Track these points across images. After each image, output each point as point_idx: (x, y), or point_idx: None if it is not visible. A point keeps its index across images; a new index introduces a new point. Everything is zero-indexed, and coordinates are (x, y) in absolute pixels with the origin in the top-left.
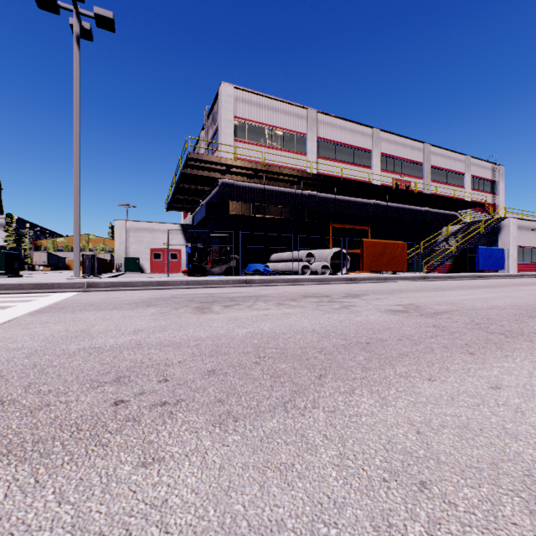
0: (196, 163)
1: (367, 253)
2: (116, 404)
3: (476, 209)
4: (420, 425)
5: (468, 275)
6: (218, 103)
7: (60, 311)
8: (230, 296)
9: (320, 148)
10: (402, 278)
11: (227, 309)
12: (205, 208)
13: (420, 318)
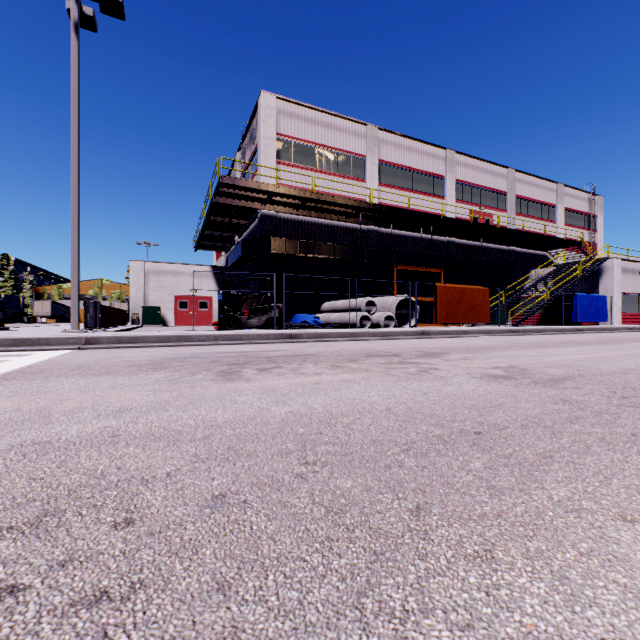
0: (230, 190)
1: (441, 301)
2: None
3: (570, 249)
4: None
5: (566, 328)
6: (257, 117)
7: (29, 377)
8: (269, 355)
9: (382, 173)
10: (486, 332)
11: (263, 374)
12: (241, 246)
13: (537, 388)
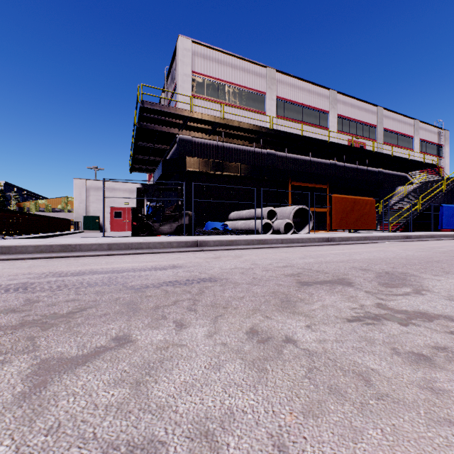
0: (150, 116)
1: (336, 209)
2: None
3: (426, 170)
4: None
5: (449, 234)
6: (176, 59)
7: None
8: (148, 279)
9: (278, 107)
10: (384, 238)
11: None
12: (162, 165)
13: None
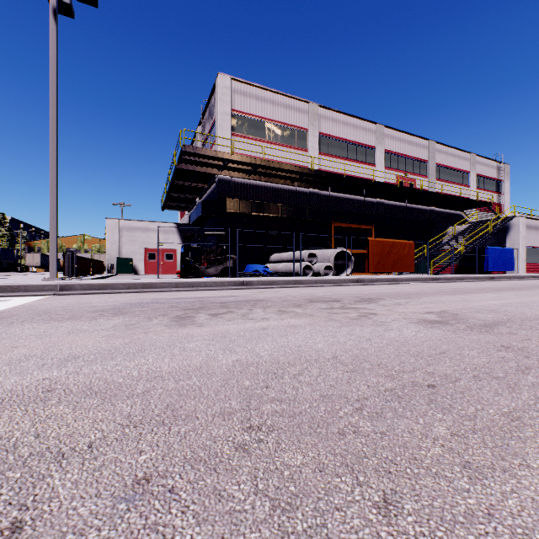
0: (191, 158)
1: (373, 253)
2: None
3: (481, 209)
4: None
5: (480, 276)
6: (215, 96)
7: None
8: (223, 300)
9: (322, 144)
10: (412, 279)
11: (214, 319)
12: (201, 206)
13: (474, 334)
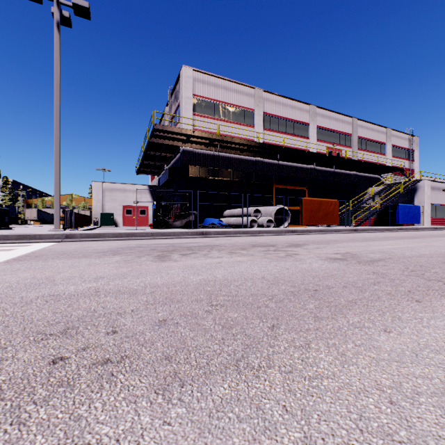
0: (161, 133)
1: (305, 209)
2: (54, 362)
3: (395, 173)
4: (390, 392)
5: (391, 227)
6: (179, 83)
7: (34, 259)
8: (188, 245)
9: (265, 121)
10: (335, 230)
11: (184, 257)
12: (169, 172)
13: (359, 266)
